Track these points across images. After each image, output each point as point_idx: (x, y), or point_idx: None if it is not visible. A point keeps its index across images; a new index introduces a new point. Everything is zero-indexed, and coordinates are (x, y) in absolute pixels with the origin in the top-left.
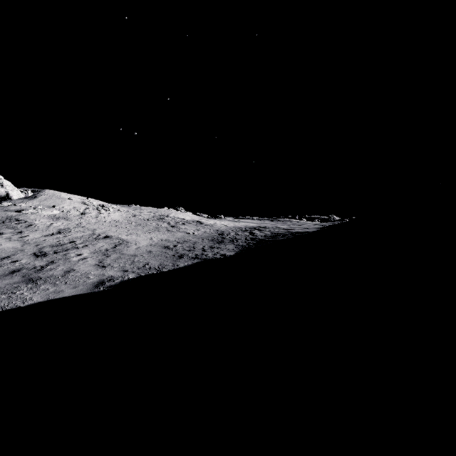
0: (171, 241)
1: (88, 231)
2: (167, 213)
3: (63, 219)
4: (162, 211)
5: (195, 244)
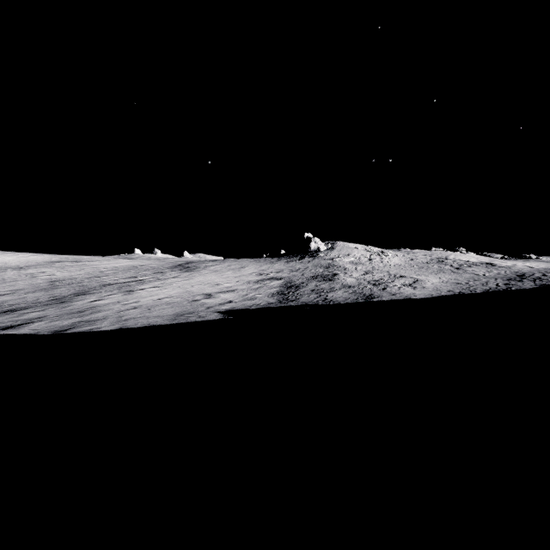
0: (460, 280)
1: (384, 272)
2: (444, 255)
3: (360, 264)
4: (437, 253)
5: (487, 282)
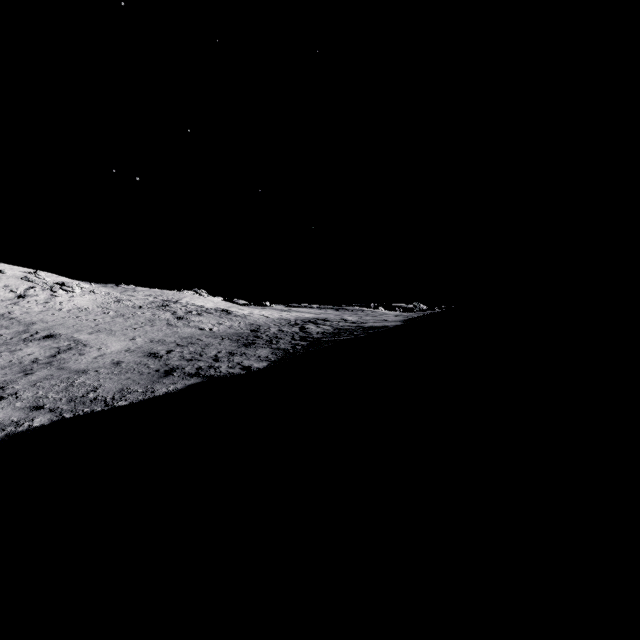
0: (167, 342)
1: (18, 326)
2: (177, 297)
3: None
4: (169, 294)
5: (206, 348)
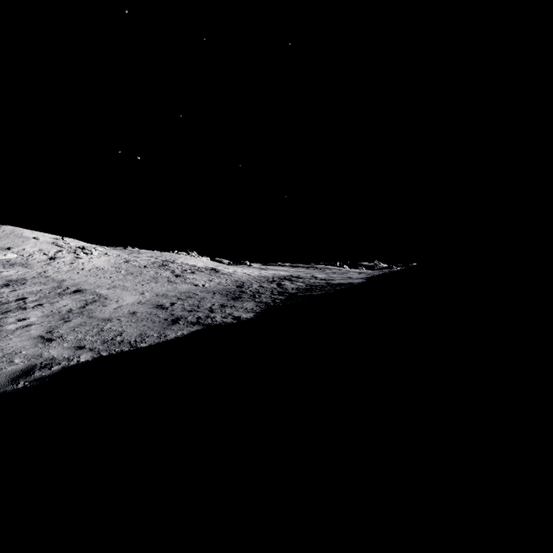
0: (170, 296)
1: (53, 282)
2: (173, 258)
3: (19, 266)
4: (167, 255)
5: (201, 301)
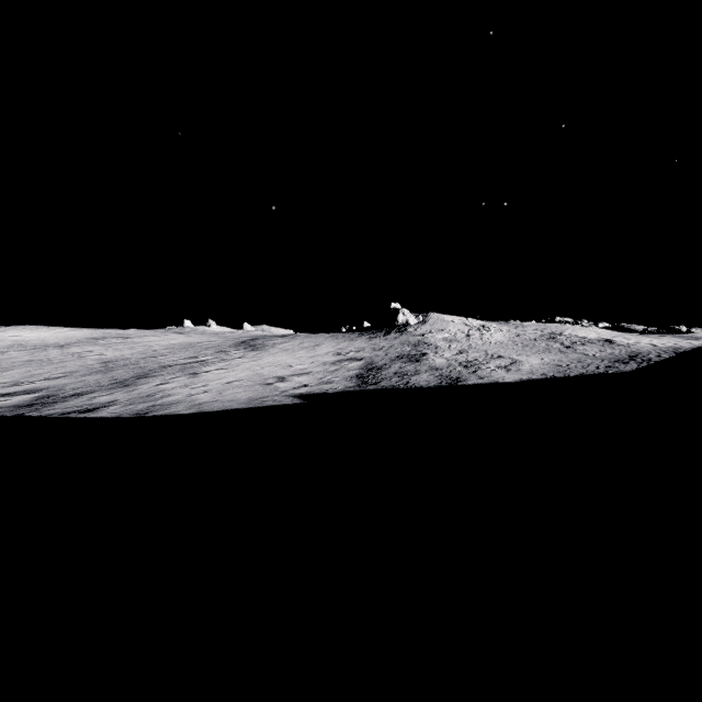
0: (564, 361)
1: (481, 352)
2: (559, 330)
3: (455, 342)
4: (551, 327)
5: (590, 364)
